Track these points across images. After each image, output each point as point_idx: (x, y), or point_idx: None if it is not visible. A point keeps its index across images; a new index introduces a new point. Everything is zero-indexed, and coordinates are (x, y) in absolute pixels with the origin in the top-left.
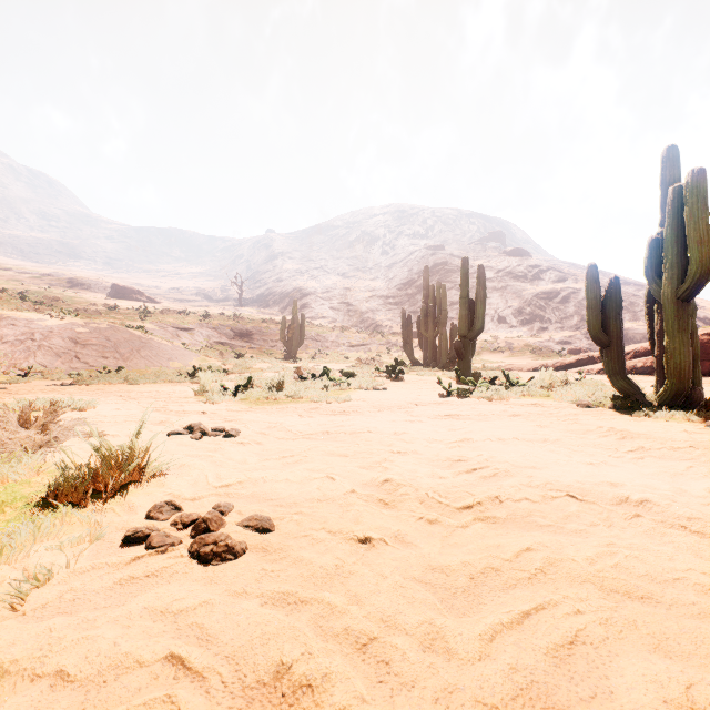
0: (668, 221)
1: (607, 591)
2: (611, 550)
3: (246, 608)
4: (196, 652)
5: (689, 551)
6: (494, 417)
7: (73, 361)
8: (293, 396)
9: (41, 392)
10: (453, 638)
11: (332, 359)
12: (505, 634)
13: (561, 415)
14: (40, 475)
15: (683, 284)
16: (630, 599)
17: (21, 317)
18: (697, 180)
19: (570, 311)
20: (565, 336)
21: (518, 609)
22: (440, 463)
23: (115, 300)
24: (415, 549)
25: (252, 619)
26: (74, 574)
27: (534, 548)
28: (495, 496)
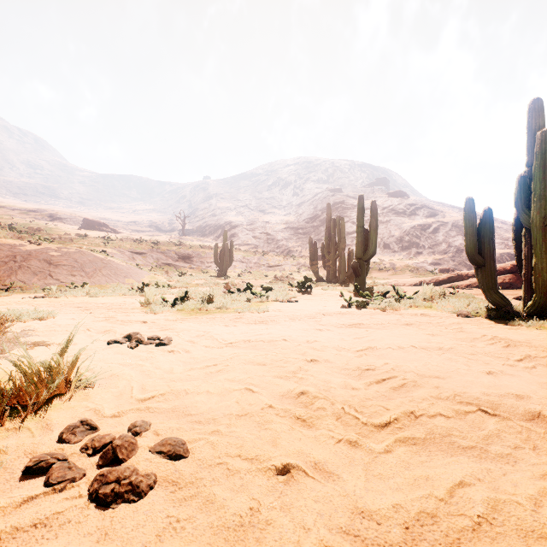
0: (536, 160)
1: None
2: None
3: None
4: None
5: None
6: (390, 326)
7: (47, 278)
8: (221, 307)
9: (15, 303)
10: None
11: (254, 277)
12: None
13: (447, 324)
14: None
15: None
16: None
17: (6, 243)
18: None
19: (440, 239)
20: (435, 259)
21: None
22: (351, 372)
23: (86, 230)
24: (337, 482)
25: None
26: None
27: (467, 482)
28: (410, 411)
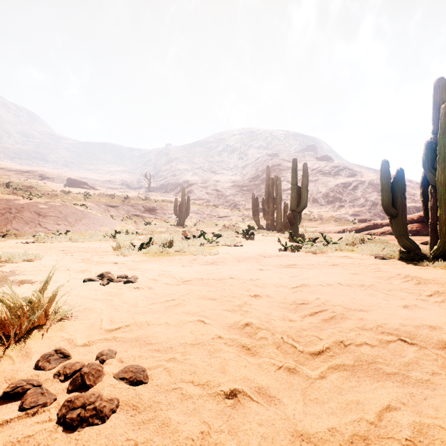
0: (441, 128)
1: None
2: None
3: None
4: None
5: None
6: (320, 266)
7: (37, 226)
8: (179, 251)
9: (10, 247)
10: None
11: (207, 226)
12: None
13: (367, 264)
14: None
15: None
16: None
17: (3, 198)
18: None
19: (358, 195)
20: (355, 211)
21: None
22: (288, 305)
23: (69, 188)
24: (279, 406)
25: None
26: None
27: (393, 407)
28: (340, 341)
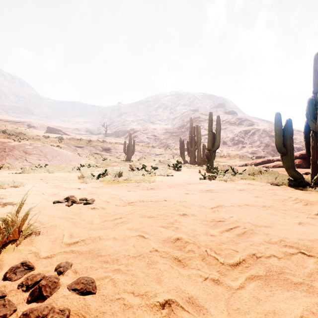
0: None
1: None
2: None
3: None
4: None
5: None
6: (231, 191)
7: (24, 161)
8: (127, 179)
9: (3, 177)
10: None
11: (147, 161)
12: None
13: (265, 190)
14: None
15: None
16: None
17: None
18: None
19: (255, 139)
20: (253, 150)
21: None
22: (209, 222)
23: (49, 133)
24: (206, 316)
25: None
26: None
27: (305, 317)
28: (252, 253)
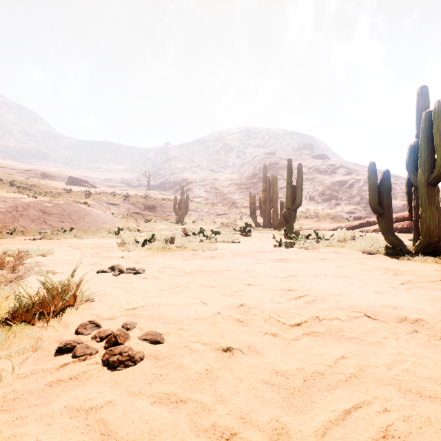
0: (422, 134)
1: (404, 392)
2: (402, 358)
3: (140, 407)
4: None
5: None
6: (310, 260)
7: (42, 224)
8: (180, 246)
9: (20, 244)
10: (294, 434)
11: (205, 223)
12: (333, 429)
13: (353, 259)
14: (8, 301)
15: (432, 174)
16: (421, 398)
17: (10, 196)
18: None
19: (354, 193)
20: (351, 209)
21: (341, 408)
22: (277, 292)
23: (71, 186)
24: (262, 357)
25: (143, 417)
26: (17, 378)
27: (347, 356)
28: (316, 316)
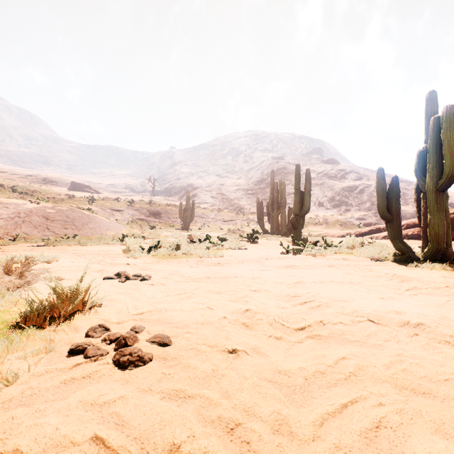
0: (430, 139)
1: (399, 389)
2: (400, 359)
3: (150, 401)
4: (114, 435)
5: (453, 360)
6: (317, 267)
7: (45, 230)
8: (186, 253)
9: (23, 250)
10: (294, 424)
11: (212, 230)
12: (330, 420)
13: (361, 266)
14: (17, 306)
15: (440, 180)
16: (415, 394)
17: (12, 202)
18: (449, 112)
19: (365, 198)
20: (361, 215)
21: (339, 402)
22: (283, 298)
23: (73, 191)
24: (267, 358)
25: (154, 410)
26: (33, 376)
27: (347, 357)
28: (320, 321)
